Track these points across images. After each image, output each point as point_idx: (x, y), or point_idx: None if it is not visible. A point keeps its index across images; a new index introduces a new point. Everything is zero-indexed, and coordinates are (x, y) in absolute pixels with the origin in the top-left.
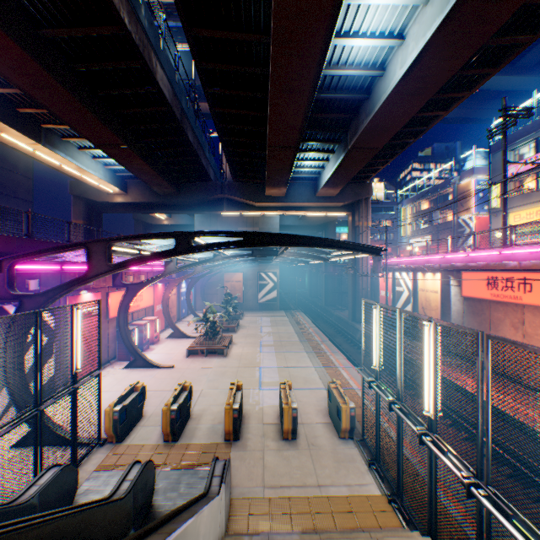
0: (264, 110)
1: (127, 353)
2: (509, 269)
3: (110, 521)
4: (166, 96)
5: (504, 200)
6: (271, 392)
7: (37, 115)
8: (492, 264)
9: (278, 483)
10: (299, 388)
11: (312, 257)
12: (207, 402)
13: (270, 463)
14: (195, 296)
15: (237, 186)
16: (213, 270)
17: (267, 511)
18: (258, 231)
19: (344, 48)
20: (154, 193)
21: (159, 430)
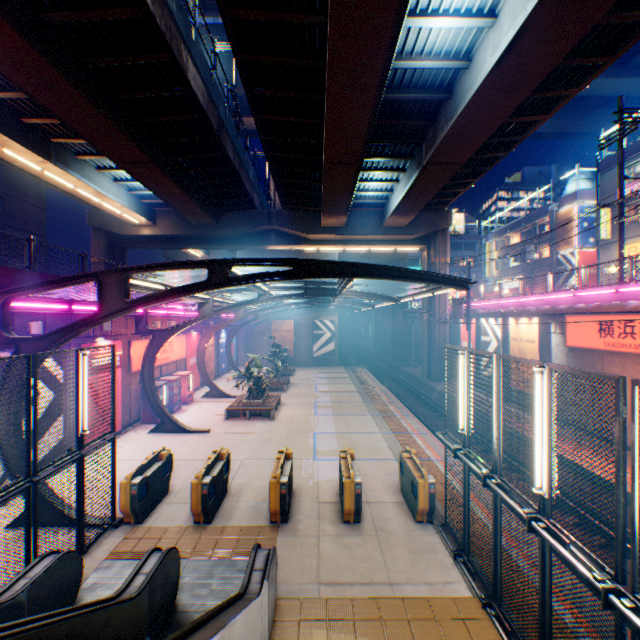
0: (320, 117)
1: (154, 415)
2: (628, 311)
3: (114, 630)
4: (200, 100)
5: (621, 225)
6: (328, 463)
7: (46, 126)
8: (606, 305)
9: (338, 579)
10: (364, 458)
11: (379, 298)
12: (248, 475)
13: (327, 553)
14: (237, 349)
15: (287, 214)
16: (259, 316)
17: (324, 616)
18: None
19: (420, 32)
20: (188, 224)
21: (189, 509)
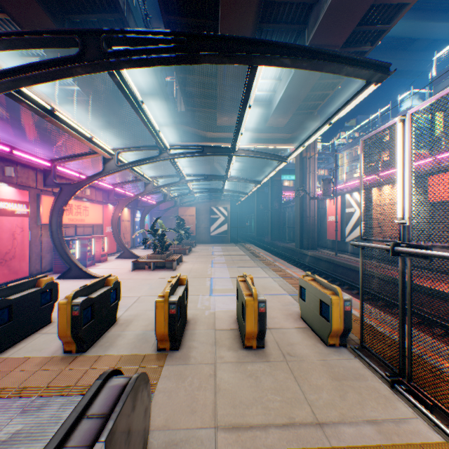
0: None
1: (65, 266)
2: None
3: None
4: None
5: None
6: (224, 298)
7: None
8: None
9: (243, 421)
10: None
11: (269, 156)
12: (142, 308)
13: (226, 384)
14: None
15: (189, 116)
16: (167, 199)
17: None
18: (210, 169)
19: None
20: (108, 122)
21: None
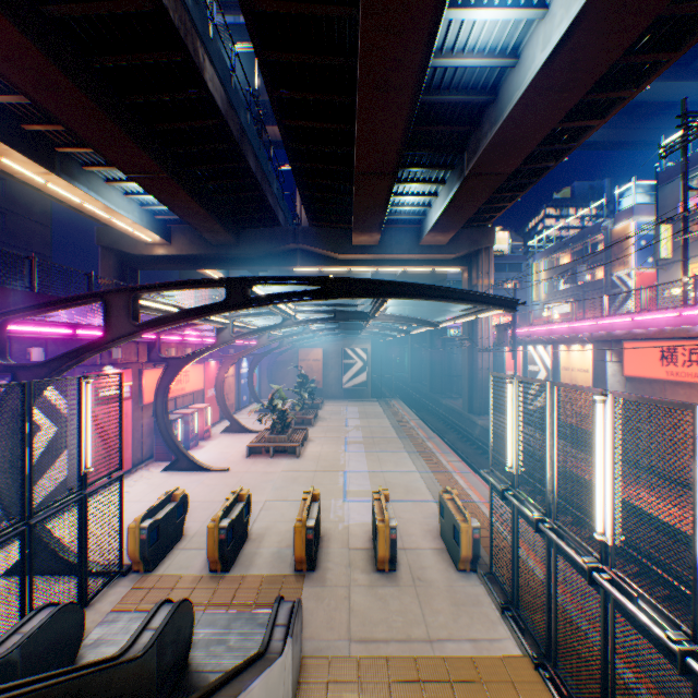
0: (350, 123)
1: (168, 452)
2: (693, 336)
3: (116, 694)
4: (218, 104)
5: (685, 241)
6: (360, 505)
7: (49, 134)
8: (668, 330)
9: (371, 636)
10: (399, 500)
11: (416, 322)
12: (271, 518)
13: (359, 605)
14: (260, 379)
15: (314, 232)
16: (283, 344)
17: (355, 678)
18: None
19: (462, 25)
20: (206, 243)
21: (205, 556)
